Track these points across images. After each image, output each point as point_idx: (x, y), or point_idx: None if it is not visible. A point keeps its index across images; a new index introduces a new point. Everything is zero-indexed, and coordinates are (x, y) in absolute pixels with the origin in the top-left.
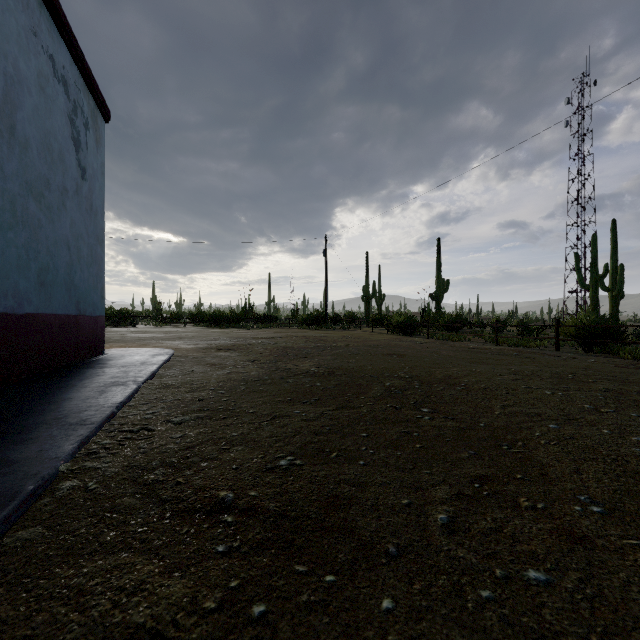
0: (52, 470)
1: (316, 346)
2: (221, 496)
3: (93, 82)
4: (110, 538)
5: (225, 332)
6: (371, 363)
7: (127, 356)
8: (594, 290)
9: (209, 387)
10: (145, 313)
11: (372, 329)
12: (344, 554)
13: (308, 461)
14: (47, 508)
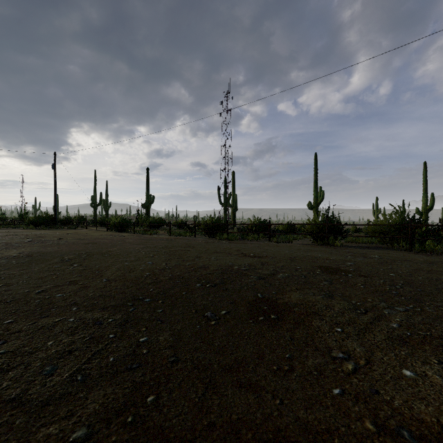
0: None
1: (31, 241)
2: None
3: None
4: None
5: None
6: (68, 248)
7: None
8: (225, 206)
9: None
10: None
11: (96, 228)
12: None
13: None
14: None
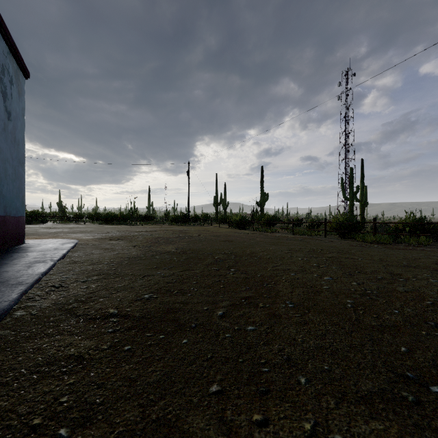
0: (8, 306)
1: (179, 236)
2: (111, 311)
3: (16, 51)
4: (50, 332)
5: (116, 227)
6: (211, 246)
7: (43, 244)
8: (351, 201)
9: (104, 262)
10: (53, 214)
11: (219, 225)
12: (171, 328)
13: (160, 295)
14: (9, 323)
